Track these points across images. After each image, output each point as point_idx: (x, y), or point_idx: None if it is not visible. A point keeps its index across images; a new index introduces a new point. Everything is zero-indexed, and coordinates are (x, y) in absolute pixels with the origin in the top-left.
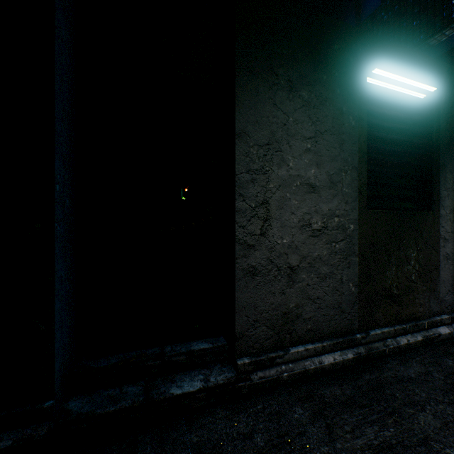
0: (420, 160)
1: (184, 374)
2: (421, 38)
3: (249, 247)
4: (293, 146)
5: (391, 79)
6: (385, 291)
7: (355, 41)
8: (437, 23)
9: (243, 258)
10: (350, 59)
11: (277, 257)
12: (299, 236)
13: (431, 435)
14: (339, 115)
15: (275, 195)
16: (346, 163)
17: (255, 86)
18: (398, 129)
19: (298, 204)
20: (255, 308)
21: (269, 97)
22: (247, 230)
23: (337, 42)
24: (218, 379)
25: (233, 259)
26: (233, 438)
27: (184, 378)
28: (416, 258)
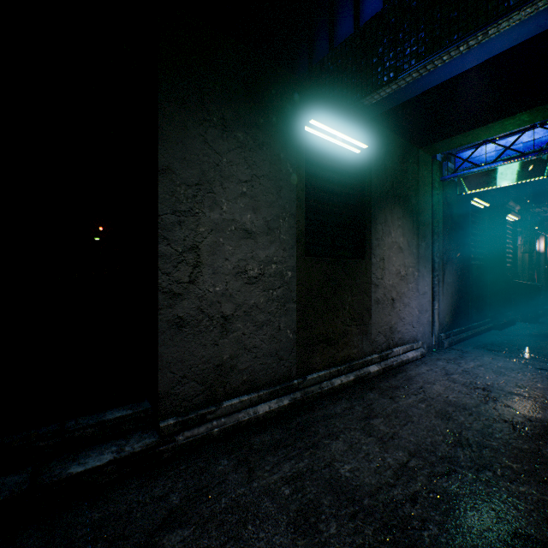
0: (356, 211)
1: (91, 450)
2: (358, 97)
3: (175, 297)
4: (227, 188)
5: (328, 132)
6: (322, 336)
7: (293, 89)
8: (368, 86)
9: (168, 309)
10: (288, 107)
11: (209, 306)
12: (234, 284)
13: (337, 457)
14: (277, 161)
15: (207, 240)
16: (284, 210)
17: (183, 119)
18: (336, 180)
19: (233, 250)
20: (182, 363)
21: (200, 133)
22: (173, 278)
23: (275, 87)
24: (136, 447)
25: (156, 311)
26: (145, 504)
27: (90, 454)
28: (351, 303)
